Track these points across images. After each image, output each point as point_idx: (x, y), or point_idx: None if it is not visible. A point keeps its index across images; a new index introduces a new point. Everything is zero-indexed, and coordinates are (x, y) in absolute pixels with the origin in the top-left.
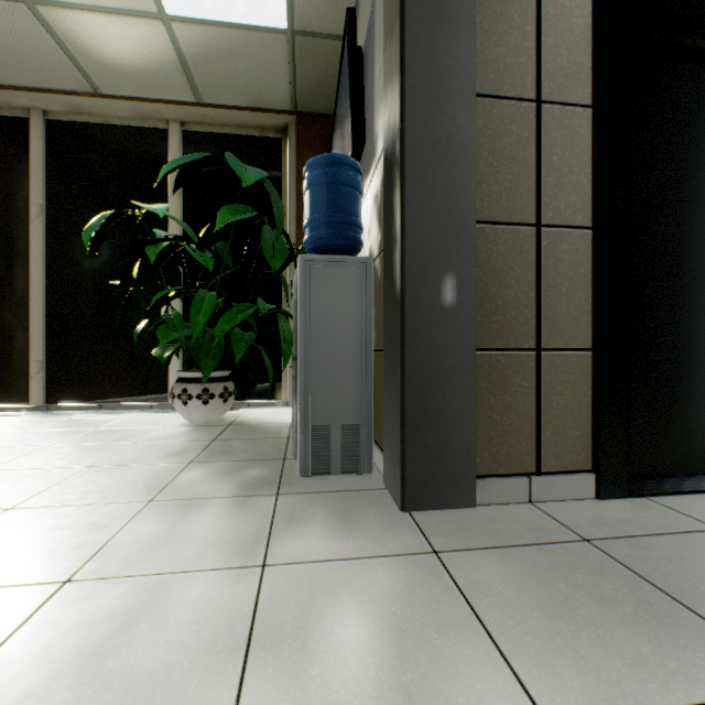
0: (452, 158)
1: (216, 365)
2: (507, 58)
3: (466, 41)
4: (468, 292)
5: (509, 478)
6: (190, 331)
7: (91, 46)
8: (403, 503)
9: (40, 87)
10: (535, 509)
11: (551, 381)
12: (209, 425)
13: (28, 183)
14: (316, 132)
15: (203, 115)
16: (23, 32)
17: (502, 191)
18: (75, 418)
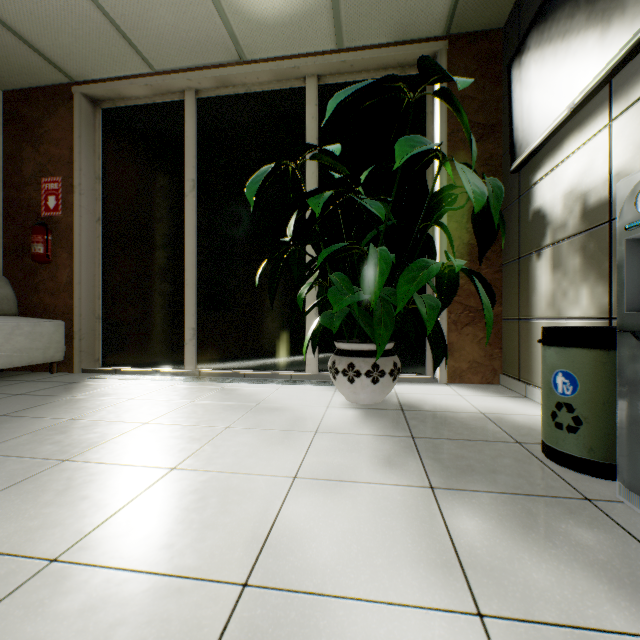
0: None
1: (389, 335)
2: None
3: None
4: None
5: None
6: (359, 294)
7: None
8: None
9: (193, 66)
10: None
11: None
12: (378, 409)
13: (182, 161)
14: (472, 55)
15: (342, 61)
16: None
17: None
18: (228, 387)
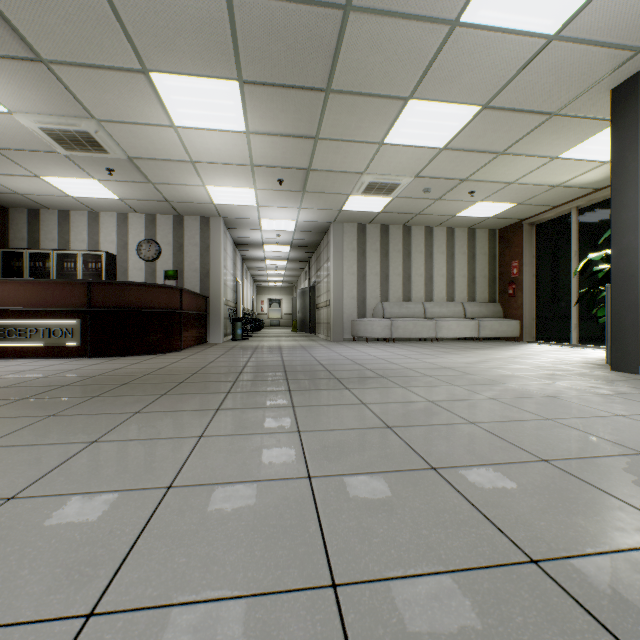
0: (627, 253)
1: None
2: None
3: (633, 211)
4: (634, 299)
5: None
6: None
7: (584, 182)
8: (610, 368)
9: (572, 199)
10: None
11: None
12: None
13: (570, 242)
14: None
15: None
16: (558, 192)
17: None
18: (579, 349)
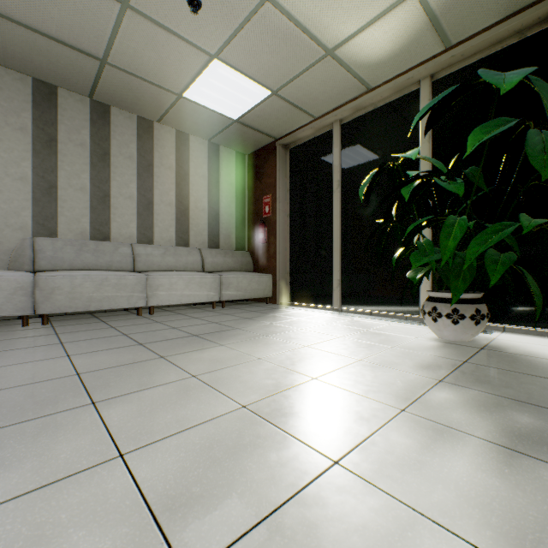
0: None
1: (465, 287)
2: None
3: None
4: None
5: None
6: (438, 255)
7: (364, 57)
8: None
9: (337, 106)
10: None
11: None
12: (458, 344)
13: (332, 169)
14: None
15: (450, 57)
16: (328, 75)
17: None
18: (355, 319)
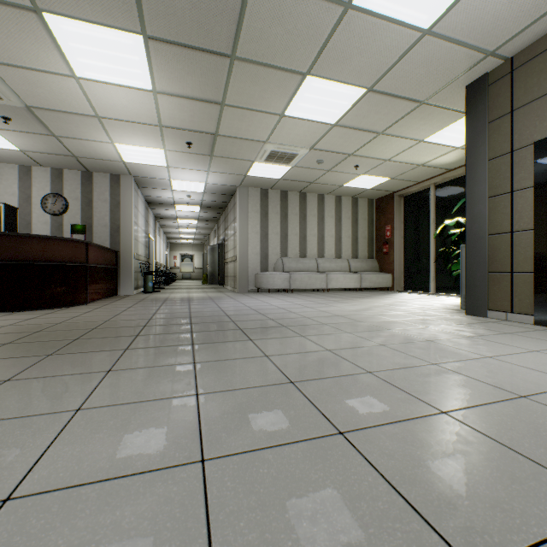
0: (478, 219)
1: None
2: (499, 182)
3: (483, 185)
4: (483, 256)
5: (498, 312)
6: None
7: (440, 163)
8: (465, 313)
9: (431, 177)
10: (501, 321)
11: (516, 283)
12: None
13: (429, 211)
14: None
15: None
16: (422, 170)
17: (498, 224)
18: (437, 297)
